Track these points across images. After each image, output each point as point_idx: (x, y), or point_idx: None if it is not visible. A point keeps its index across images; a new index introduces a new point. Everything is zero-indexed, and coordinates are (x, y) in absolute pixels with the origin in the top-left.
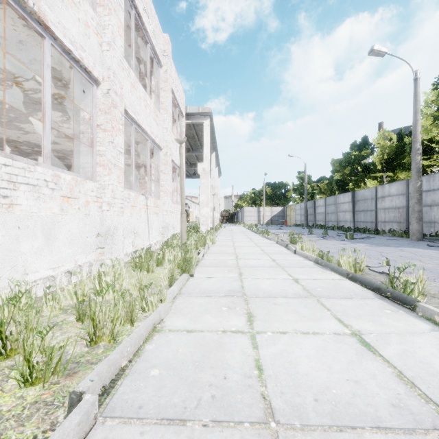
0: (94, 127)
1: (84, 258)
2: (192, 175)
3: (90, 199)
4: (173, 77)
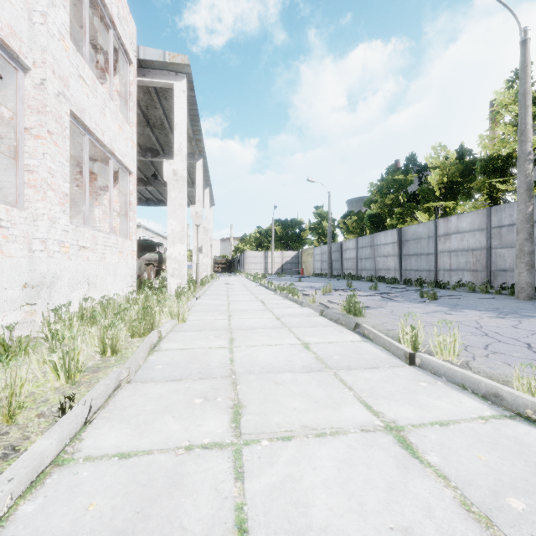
0: None
1: None
2: None
3: None
4: None
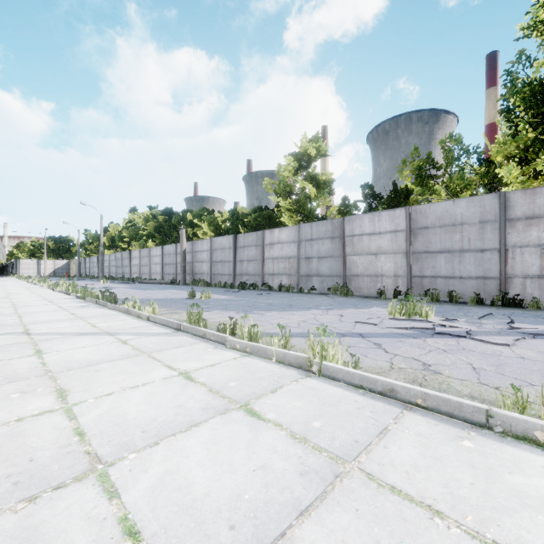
0: None
1: None
2: None
3: None
4: None
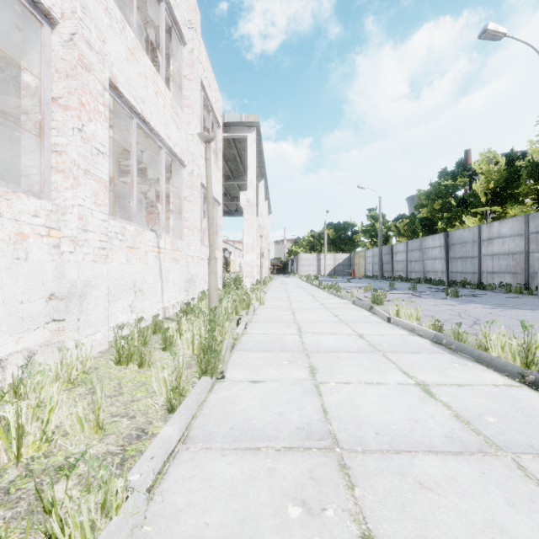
0: (44, 101)
1: (13, 344)
2: (234, 213)
3: (30, 231)
4: (203, 65)
